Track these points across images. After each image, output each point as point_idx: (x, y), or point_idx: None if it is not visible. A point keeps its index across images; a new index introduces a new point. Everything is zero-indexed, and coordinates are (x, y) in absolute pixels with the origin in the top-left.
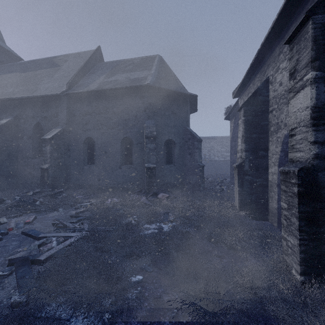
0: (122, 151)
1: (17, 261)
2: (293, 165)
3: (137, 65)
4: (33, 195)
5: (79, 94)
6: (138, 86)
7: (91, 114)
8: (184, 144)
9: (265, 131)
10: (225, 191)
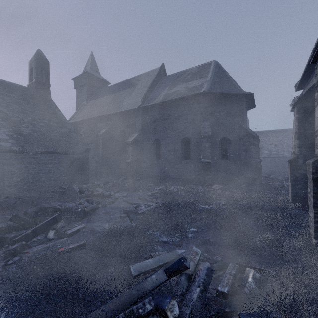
0: (182, 149)
1: (128, 211)
2: (314, 158)
3: (195, 74)
4: (121, 181)
5: (150, 106)
6: (195, 94)
7: (158, 121)
8: (239, 141)
9: None
10: (286, 188)
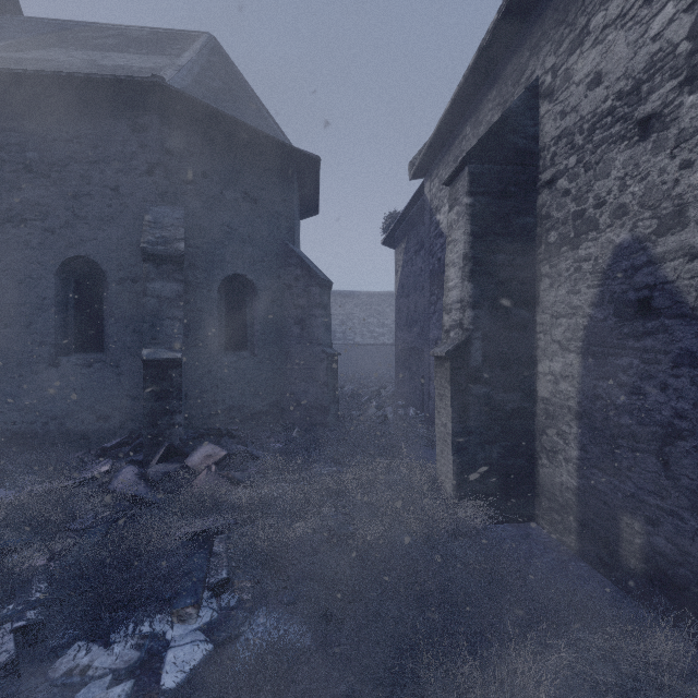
0: (63, 306)
1: None
2: None
3: (136, 41)
4: None
5: None
6: (120, 80)
7: None
8: (281, 293)
9: (527, 247)
10: (392, 422)
